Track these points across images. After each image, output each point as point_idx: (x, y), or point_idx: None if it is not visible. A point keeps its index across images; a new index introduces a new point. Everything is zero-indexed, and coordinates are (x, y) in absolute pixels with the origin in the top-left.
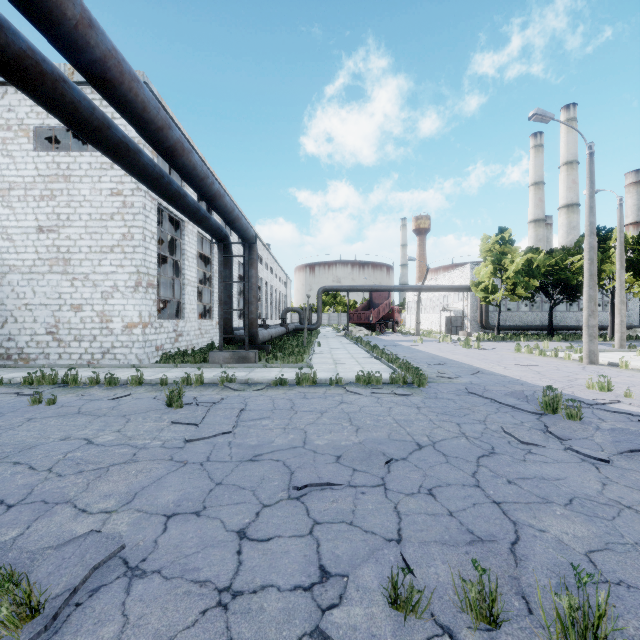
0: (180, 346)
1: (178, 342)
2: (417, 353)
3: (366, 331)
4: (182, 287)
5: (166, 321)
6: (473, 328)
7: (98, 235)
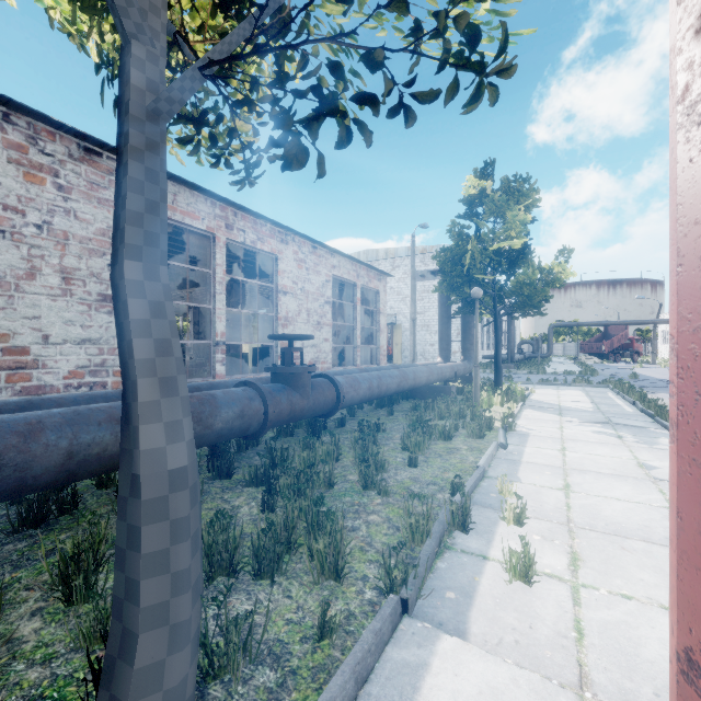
0: None
1: None
2: (619, 371)
3: (597, 360)
4: None
5: None
6: None
7: None
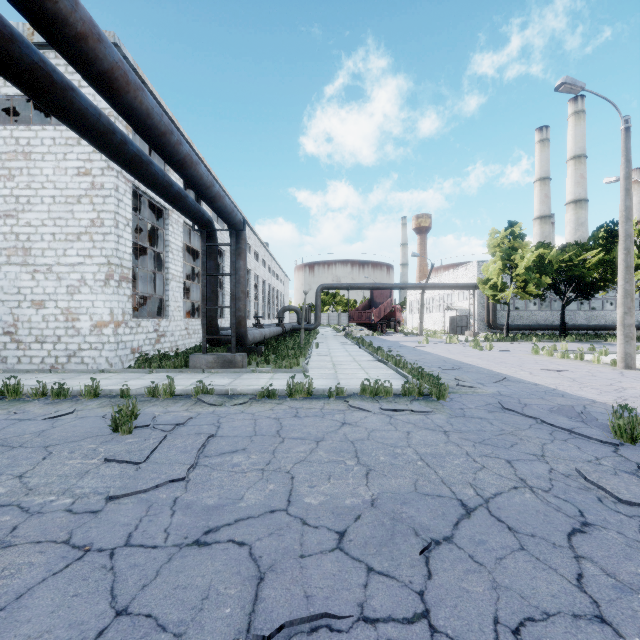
0: (162, 348)
1: (160, 343)
2: (425, 355)
3: (367, 331)
4: (165, 282)
5: (145, 320)
6: (479, 328)
7: (63, 221)
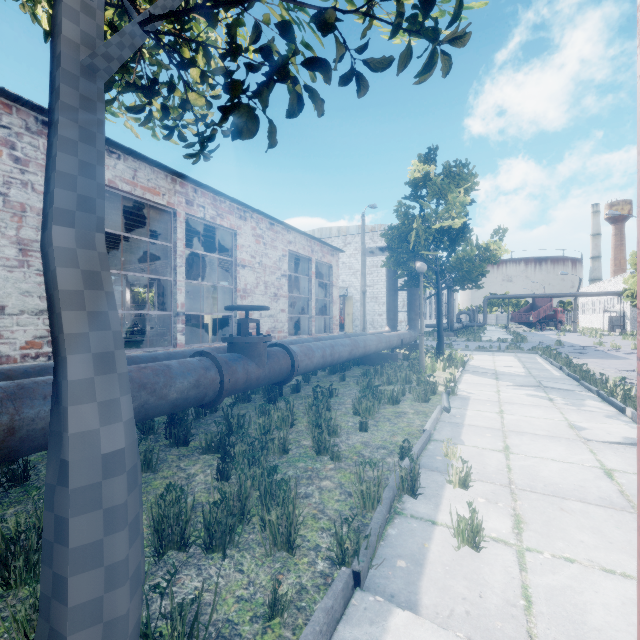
0: None
1: None
2: (546, 338)
3: (526, 328)
4: None
5: None
6: (633, 326)
7: None
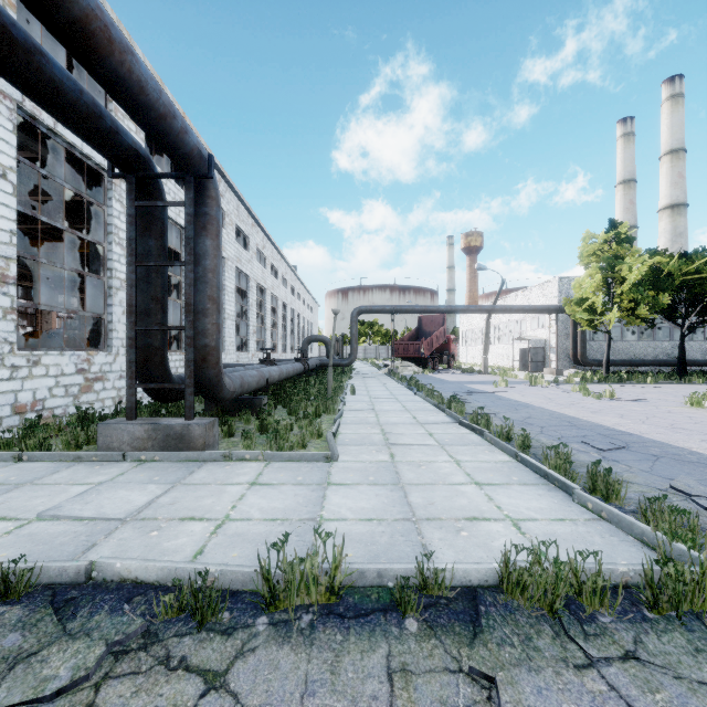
0: (98, 399)
1: (92, 392)
2: (526, 410)
3: (416, 368)
4: (107, 292)
5: (53, 353)
6: (562, 364)
7: None
